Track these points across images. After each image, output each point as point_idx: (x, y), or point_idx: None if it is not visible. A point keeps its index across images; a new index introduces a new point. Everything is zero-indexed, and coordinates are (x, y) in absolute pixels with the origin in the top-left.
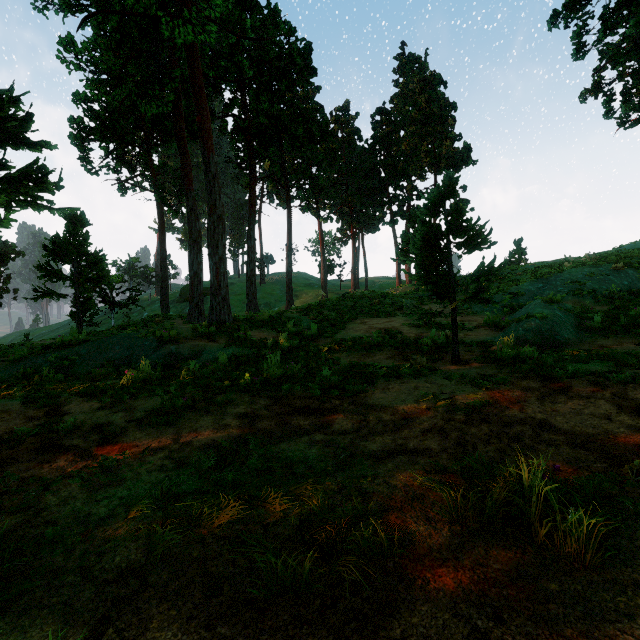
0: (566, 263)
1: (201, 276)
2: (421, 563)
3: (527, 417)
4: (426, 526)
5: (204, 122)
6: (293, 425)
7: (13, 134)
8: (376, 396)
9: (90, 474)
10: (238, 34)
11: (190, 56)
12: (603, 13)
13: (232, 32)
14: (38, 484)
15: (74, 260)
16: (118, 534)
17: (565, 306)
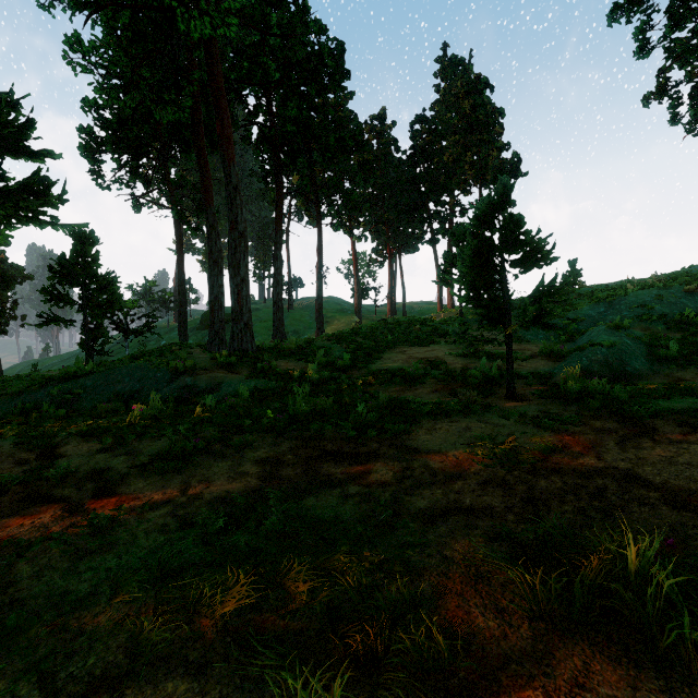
0: (629, 285)
1: (222, 300)
2: (497, 681)
3: (607, 466)
4: (498, 621)
5: (224, 127)
6: (323, 473)
7: (12, 142)
8: (421, 438)
9: (77, 535)
10: (262, 30)
11: (208, 54)
12: (670, 6)
13: (256, 28)
14: (13, 547)
15: (82, 283)
16: (97, 623)
17: (633, 333)
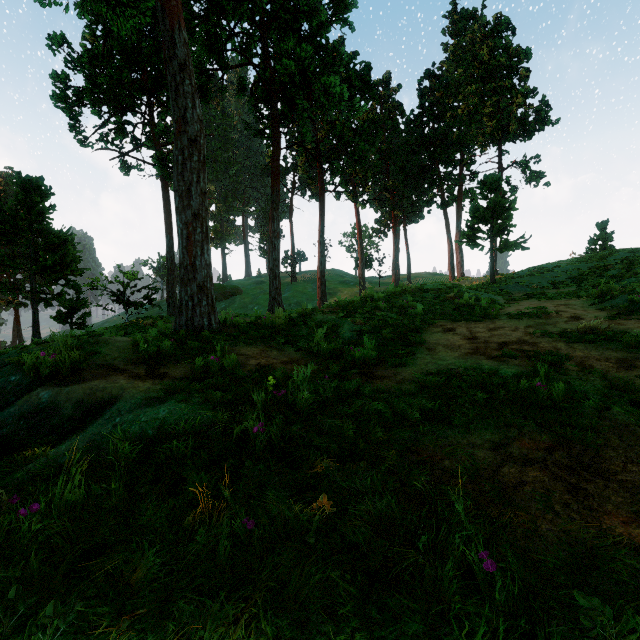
0: None
1: None
2: None
3: None
4: None
5: None
6: None
7: None
8: None
9: None
10: None
11: None
12: None
13: None
14: None
15: (30, 242)
16: None
17: None
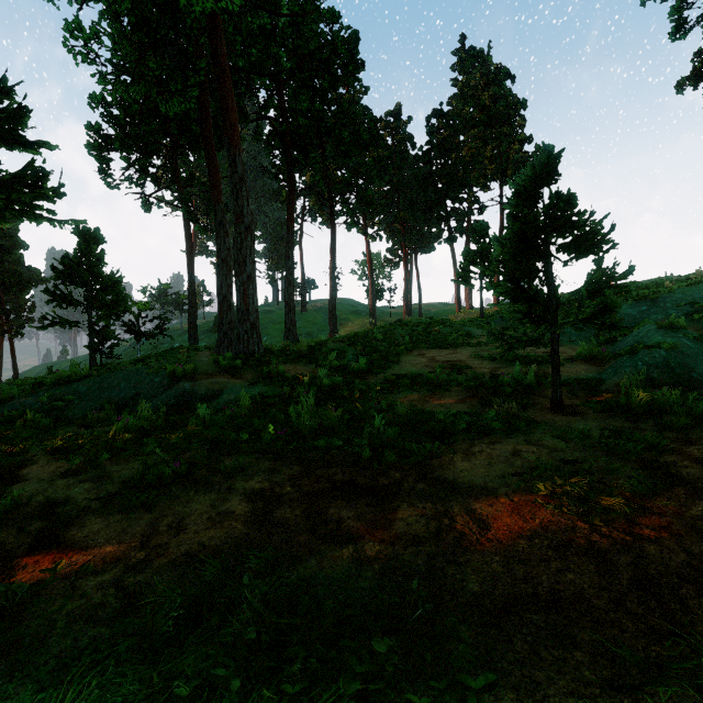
0: (667, 282)
1: (231, 301)
2: None
3: None
4: None
5: (229, 112)
6: (330, 518)
7: (5, 131)
8: (457, 466)
9: None
10: (271, 10)
11: (212, 33)
12: None
13: (264, 8)
14: None
15: (87, 283)
16: None
17: (690, 333)
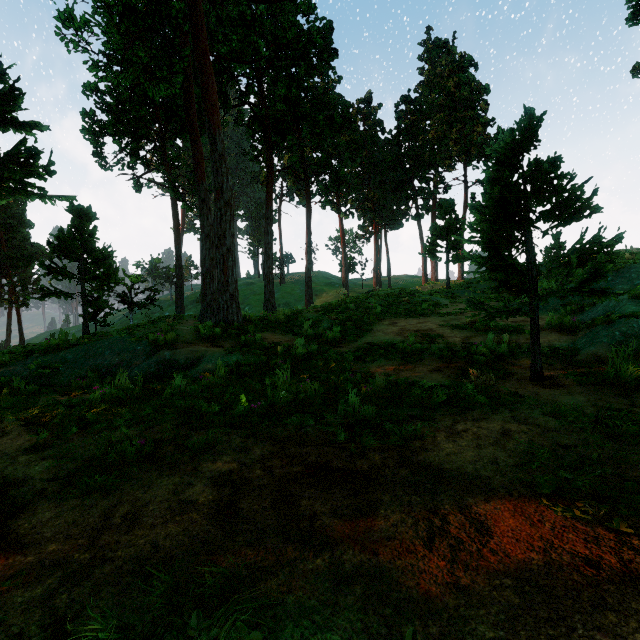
0: (627, 254)
1: (214, 273)
2: None
3: None
4: None
5: (209, 93)
6: (302, 513)
7: None
8: (442, 448)
9: None
10: None
11: (193, 17)
12: None
13: None
14: None
15: (80, 257)
16: None
17: None
